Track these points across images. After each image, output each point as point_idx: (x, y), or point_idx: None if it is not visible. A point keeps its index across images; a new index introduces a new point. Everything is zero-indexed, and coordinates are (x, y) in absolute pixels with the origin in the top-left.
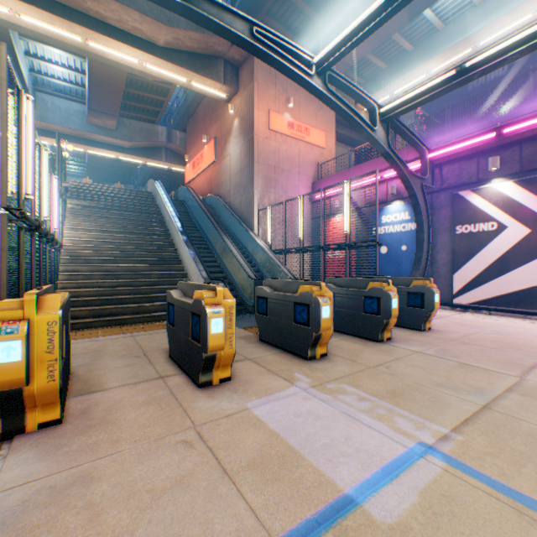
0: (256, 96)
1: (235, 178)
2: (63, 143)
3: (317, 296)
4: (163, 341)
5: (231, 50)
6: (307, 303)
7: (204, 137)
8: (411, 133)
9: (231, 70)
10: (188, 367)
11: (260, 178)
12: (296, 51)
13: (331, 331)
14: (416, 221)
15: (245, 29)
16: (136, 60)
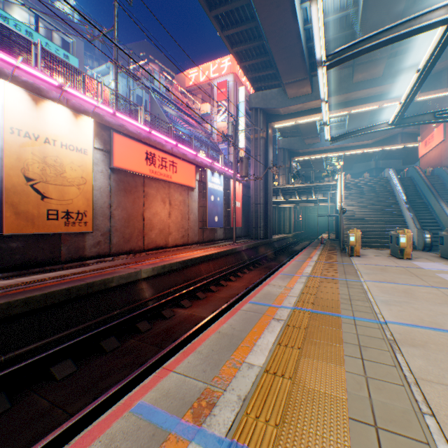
0: None
1: None
2: (331, 154)
3: None
4: (388, 252)
5: None
6: None
7: None
8: None
9: None
10: (394, 254)
11: None
12: None
13: None
14: None
15: (429, 117)
16: (375, 106)
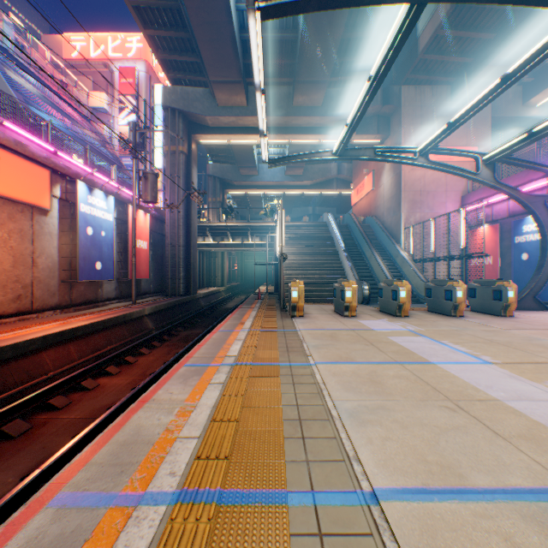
0: (401, 139)
1: (386, 203)
2: (271, 191)
3: (399, 286)
4: (331, 308)
5: (381, 109)
6: (395, 290)
7: (364, 170)
8: (527, 162)
9: (382, 121)
10: (339, 311)
11: (405, 202)
12: (403, 150)
13: (409, 304)
14: (539, 232)
15: (370, 153)
16: (316, 141)
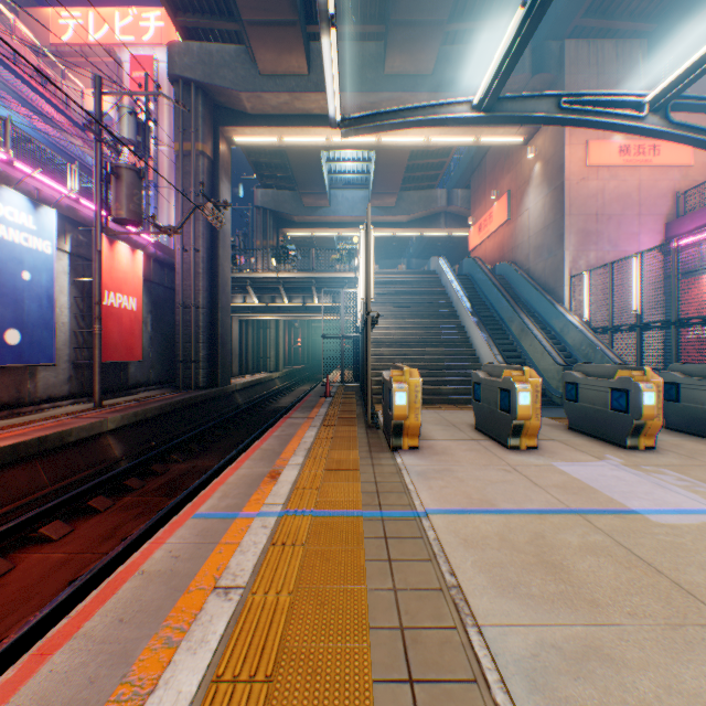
0: (565, 129)
1: (534, 238)
2: (348, 231)
3: (637, 381)
4: (464, 418)
5: (529, 83)
6: (624, 388)
7: (492, 193)
8: None
9: None
10: (495, 434)
11: (571, 234)
12: (617, 99)
13: (658, 422)
14: None
15: (549, 106)
16: (421, 138)
